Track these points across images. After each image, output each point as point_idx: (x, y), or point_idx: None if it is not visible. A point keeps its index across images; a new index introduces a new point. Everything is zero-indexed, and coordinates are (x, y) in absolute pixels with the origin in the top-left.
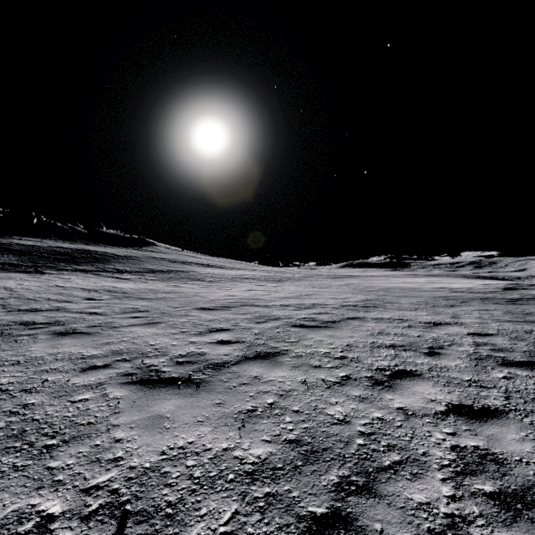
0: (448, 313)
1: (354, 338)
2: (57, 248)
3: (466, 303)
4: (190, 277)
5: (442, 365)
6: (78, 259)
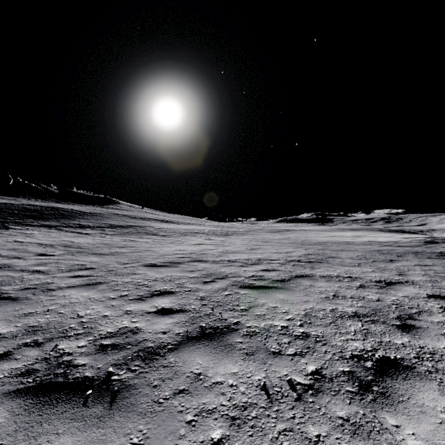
0: (392, 269)
1: (310, 304)
2: (28, 206)
3: (402, 257)
4: (146, 232)
5: (430, 348)
6: (45, 215)
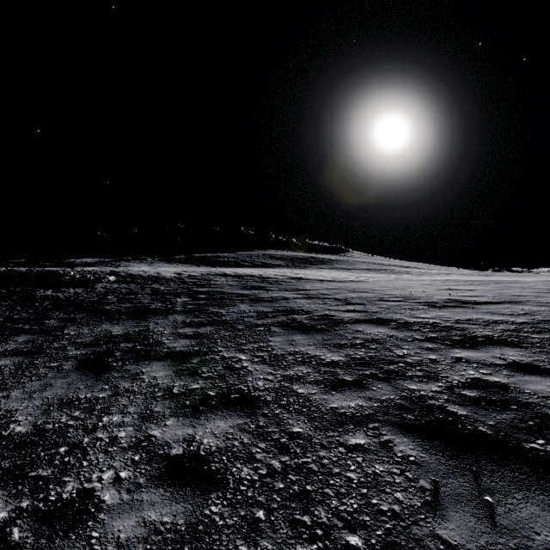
0: None
1: (531, 284)
2: (296, 256)
3: None
4: (399, 272)
5: None
6: (313, 262)
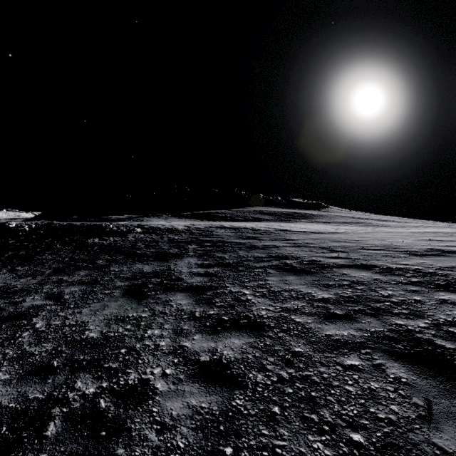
0: None
1: None
2: (281, 211)
3: None
4: (377, 225)
5: None
6: (296, 217)
